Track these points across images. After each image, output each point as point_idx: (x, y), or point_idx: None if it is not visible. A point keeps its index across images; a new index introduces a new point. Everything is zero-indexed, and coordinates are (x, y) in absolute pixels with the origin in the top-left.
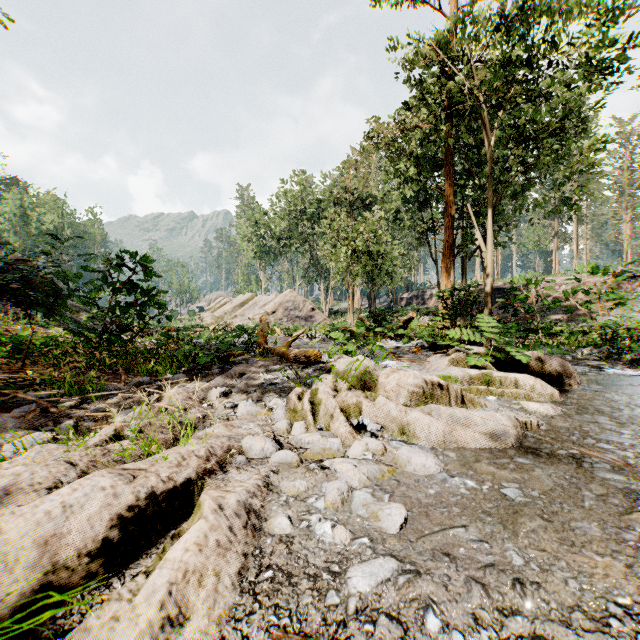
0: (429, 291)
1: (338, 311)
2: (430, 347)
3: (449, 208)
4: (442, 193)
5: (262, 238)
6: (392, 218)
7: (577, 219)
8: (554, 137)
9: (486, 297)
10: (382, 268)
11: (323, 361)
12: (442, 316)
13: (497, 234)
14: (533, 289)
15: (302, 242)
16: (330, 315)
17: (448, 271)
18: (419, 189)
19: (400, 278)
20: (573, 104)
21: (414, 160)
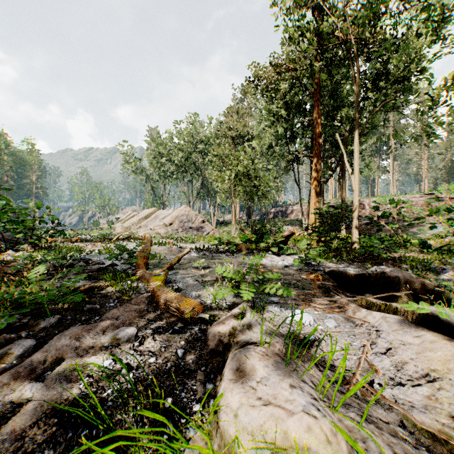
0: (291, 207)
1: (223, 222)
2: (330, 274)
3: (317, 138)
4: (311, 125)
5: (164, 165)
6: (265, 151)
7: (393, 157)
8: (399, 83)
9: (354, 214)
10: (259, 189)
11: (204, 318)
12: (319, 231)
13: (350, 162)
14: (368, 206)
15: (195, 169)
16: (217, 225)
17: (316, 191)
18: (287, 127)
19: (270, 197)
20: (415, 56)
21: (285, 102)
